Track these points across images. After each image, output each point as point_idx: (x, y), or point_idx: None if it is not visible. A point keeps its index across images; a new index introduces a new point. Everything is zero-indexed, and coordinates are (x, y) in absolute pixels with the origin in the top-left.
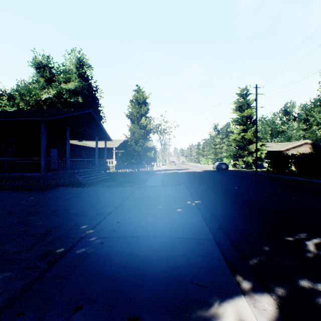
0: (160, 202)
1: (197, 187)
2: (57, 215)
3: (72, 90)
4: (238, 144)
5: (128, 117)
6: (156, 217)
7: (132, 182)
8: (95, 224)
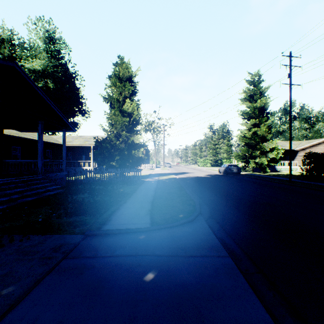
0: None
1: (244, 235)
2: None
3: (38, 70)
4: (249, 142)
5: (106, 100)
6: None
7: (89, 208)
8: None
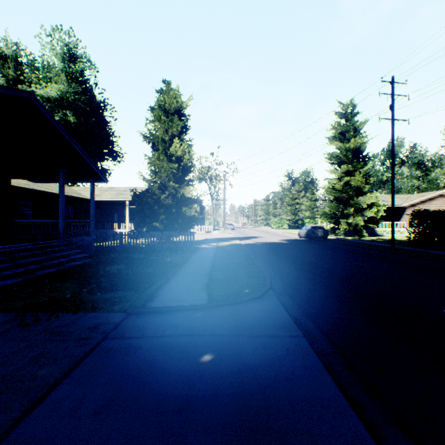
0: None
1: (324, 313)
2: None
3: (55, 98)
4: (339, 196)
5: (147, 139)
6: None
7: (129, 281)
8: None
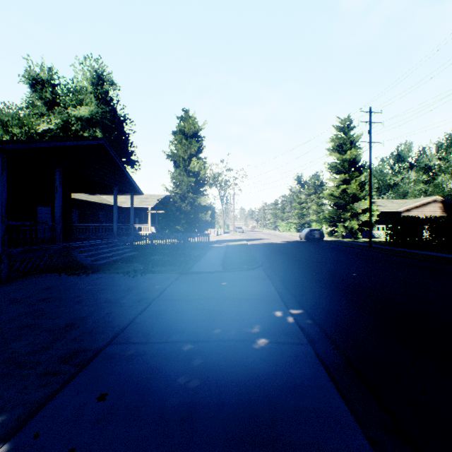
0: (219, 316)
1: (285, 274)
2: None
3: (86, 118)
4: (337, 202)
5: (170, 158)
6: (207, 374)
7: (172, 263)
8: (32, 410)
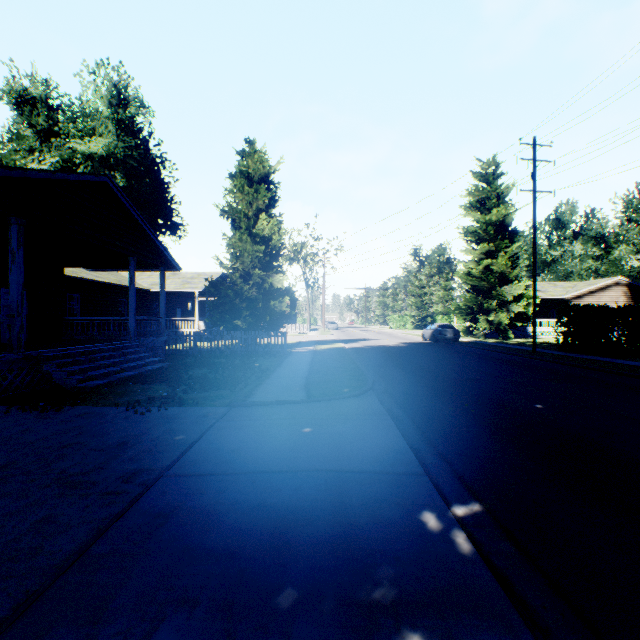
0: (293, 535)
1: (418, 406)
2: None
3: (99, 156)
4: (478, 285)
5: (225, 214)
6: None
7: (221, 383)
8: None
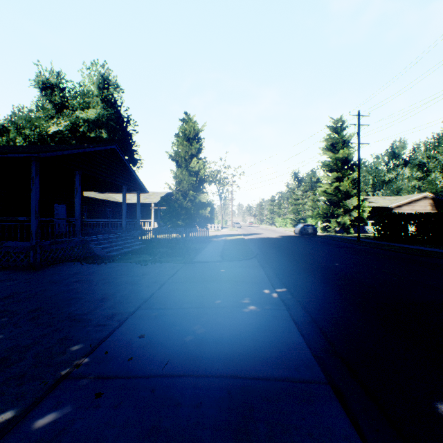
0: (219, 292)
1: (276, 263)
2: (36, 320)
3: (92, 120)
4: (331, 199)
5: (172, 158)
6: (211, 324)
7: (177, 254)
8: (98, 342)
